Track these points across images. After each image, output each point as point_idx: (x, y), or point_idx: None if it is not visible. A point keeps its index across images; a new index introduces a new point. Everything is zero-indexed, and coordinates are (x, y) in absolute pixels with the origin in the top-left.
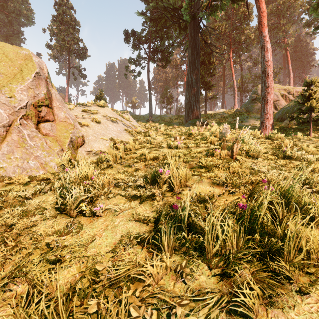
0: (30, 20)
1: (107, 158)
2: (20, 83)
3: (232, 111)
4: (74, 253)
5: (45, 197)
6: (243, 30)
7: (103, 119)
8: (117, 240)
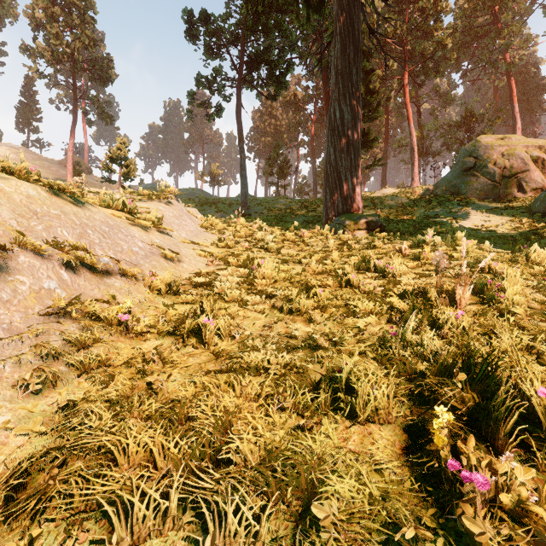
0: (6, 8)
1: None
2: None
3: (415, 194)
4: None
5: None
6: (431, 32)
7: None
8: None
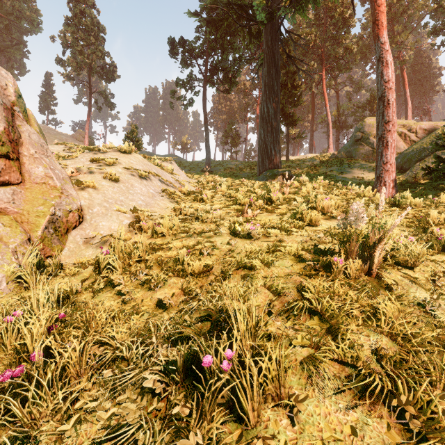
0: (35, 25)
1: (110, 262)
2: None
3: (326, 157)
4: None
5: None
6: (342, 40)
7: (126, 175)
8: None
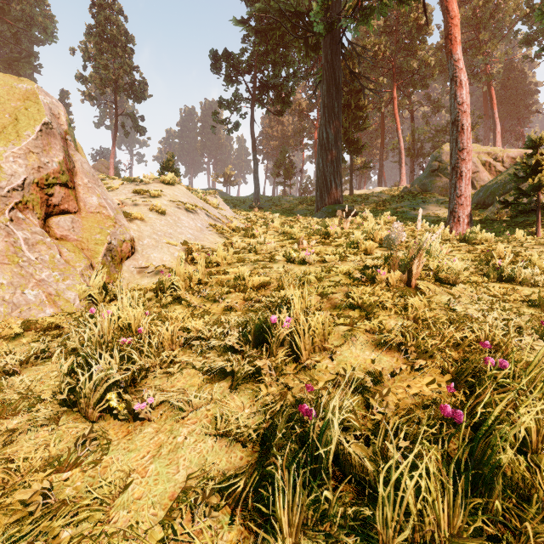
0: (49, 34)
1: (174, 283)
2: (13, 144)
3: (397, 191)
4: (81, 523)
5: (47, 367)
6: (416, 51)
7: (172, 207)
8: (179, 487)
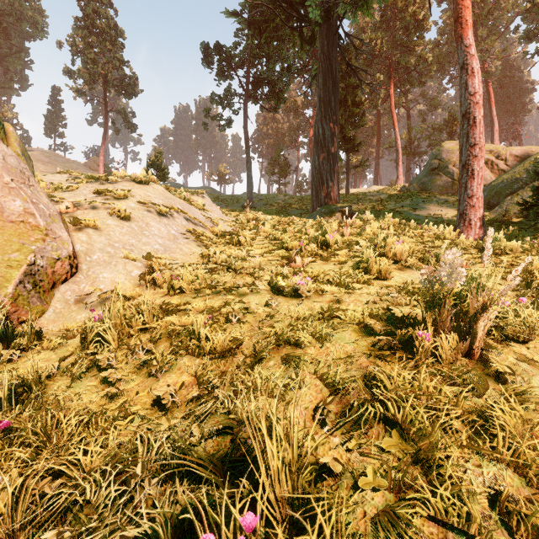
0: (39, 29)
1: (101, 333)
2: None
3: (395, 190)
4: None
5: None
6: (414, 47)
7: (140, 211)
8: None
